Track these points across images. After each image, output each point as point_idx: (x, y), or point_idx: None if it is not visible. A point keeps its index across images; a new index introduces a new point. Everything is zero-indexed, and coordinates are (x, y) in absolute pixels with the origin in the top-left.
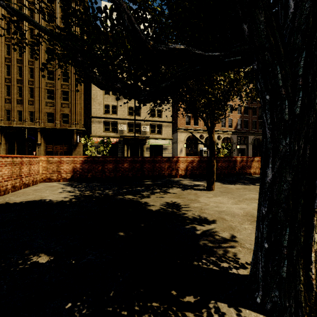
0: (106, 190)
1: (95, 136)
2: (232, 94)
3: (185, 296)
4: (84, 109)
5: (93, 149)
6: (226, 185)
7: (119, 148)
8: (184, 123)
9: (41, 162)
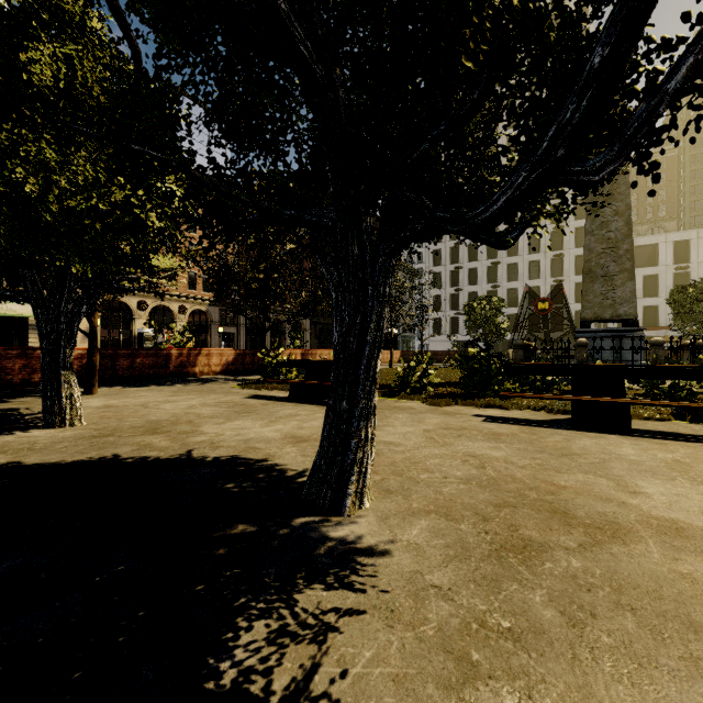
0: None
1: None
2: None
3: None
4: None
5: None
6: (127, 389)
7: None
8: None
9: None
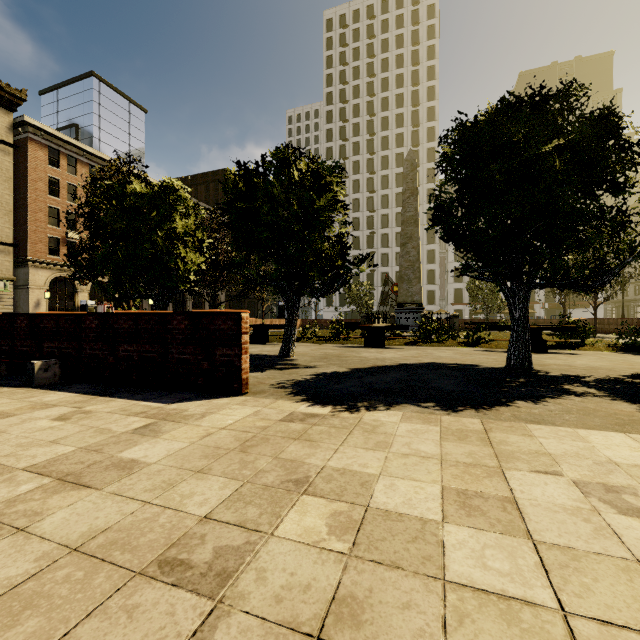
0: None
1: None
2: None
3: None
4: None
5: None
6: None
7: None
8: (44, 251)
9: None
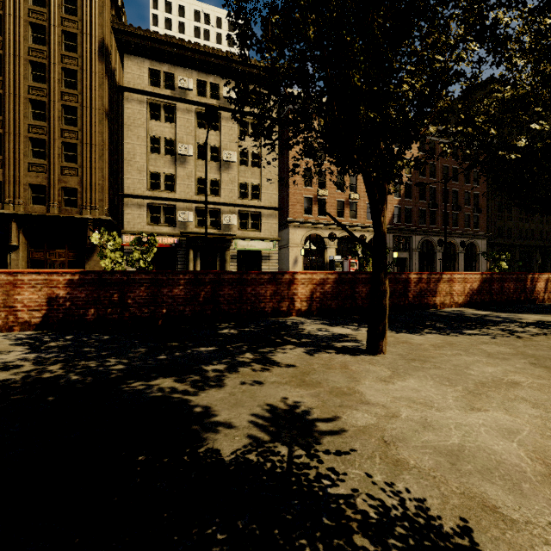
0: (110, 360)
1: (132, 232)
2: (424, 122)
3: None
4: (111, 181)
5: (119, 257)
6: (405, 337)
7: (179, 257)
8: (300, 211)
9: None
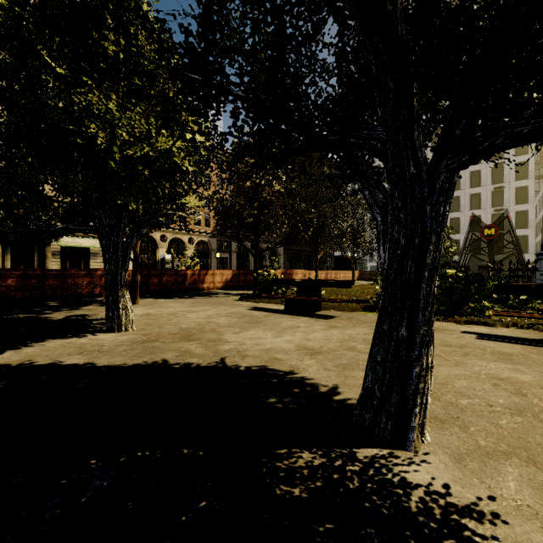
0: None
1: None
2: None
3: (68, 335)
4: None
5: None
6: (158, 300)
7: None
8: None
9: None
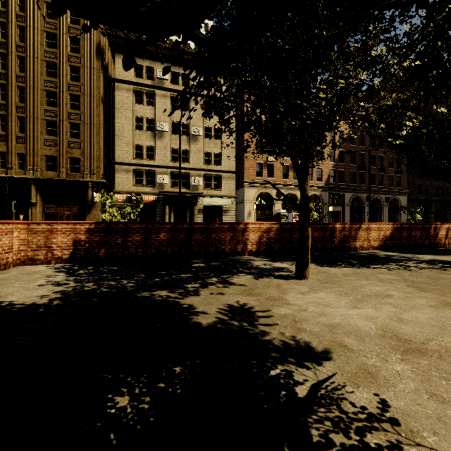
0: (123, 281)
1: (121, 192)
2: (336, 118)
3: None
4: (105, 152)
5: (115, 211)
6: (325, 269)
7: (158, 211)
8: (253, 174)
9: (17, 231)
